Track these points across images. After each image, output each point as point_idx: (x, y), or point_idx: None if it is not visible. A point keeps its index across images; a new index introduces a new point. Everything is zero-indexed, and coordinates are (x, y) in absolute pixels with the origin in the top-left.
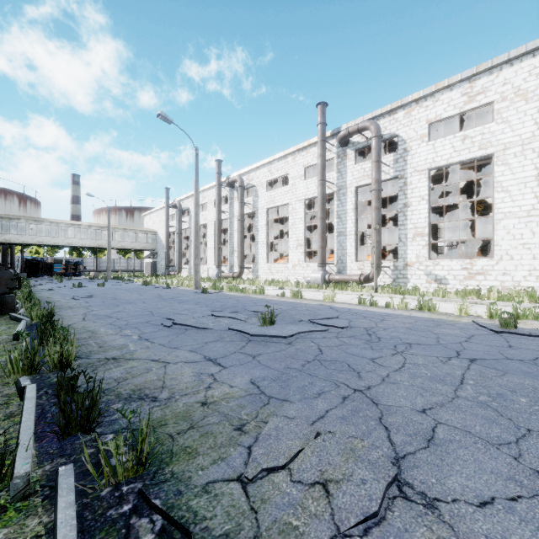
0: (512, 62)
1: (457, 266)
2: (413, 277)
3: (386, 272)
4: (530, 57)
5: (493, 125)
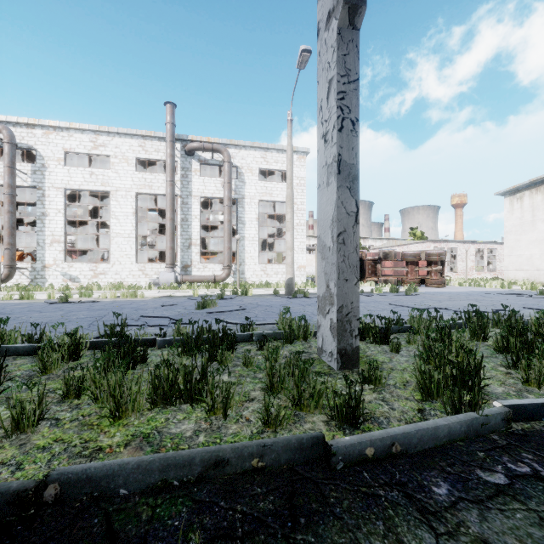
0: (121, 135)
1: (87, 268)
2: (51, 277)
3: (24, 273)
4: (130, 138)
5: (110, 172)
